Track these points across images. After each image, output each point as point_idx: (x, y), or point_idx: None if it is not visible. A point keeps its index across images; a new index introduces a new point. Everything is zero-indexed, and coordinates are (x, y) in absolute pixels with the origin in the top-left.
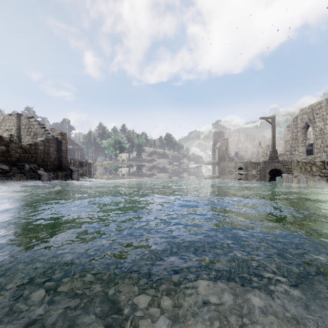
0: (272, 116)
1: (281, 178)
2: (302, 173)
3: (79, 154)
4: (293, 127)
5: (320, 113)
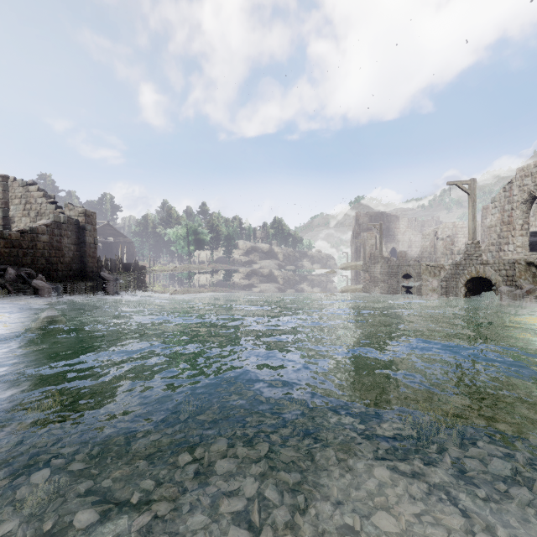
0: (471, 179)
1: (494, 295)
2: None
3: (125, 251)
4: (504, 202)
5: None
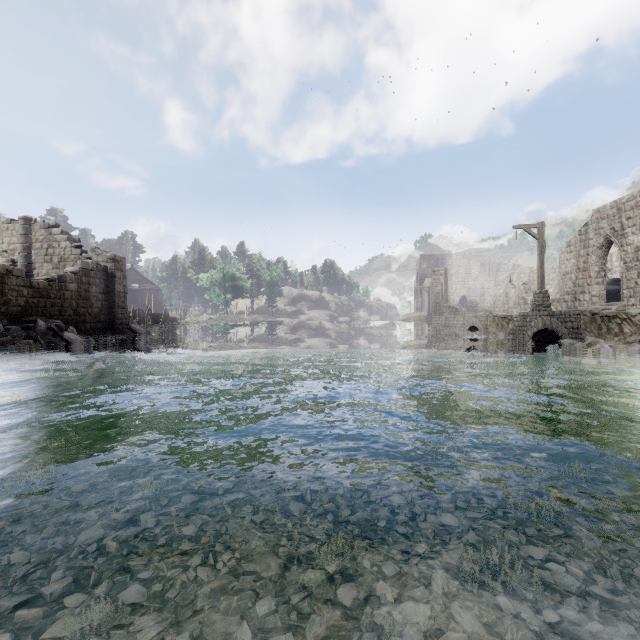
0: (539, 223)
1: (558, 348)
2: (602, 338)
3: (152, 299)
4: (579, 246)
5: (634, 216)
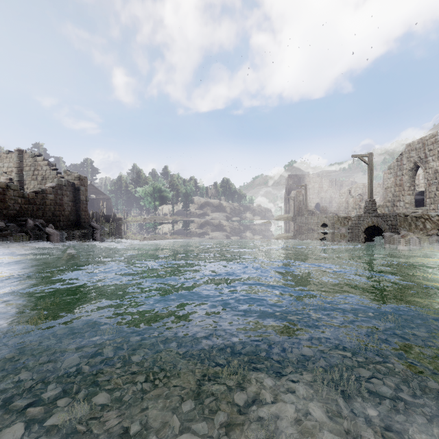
0: (369, 153)
1: (382, 239)
2: (412, 232)
3: (105, 205)
4: (396, 169)
5: (434, 148)
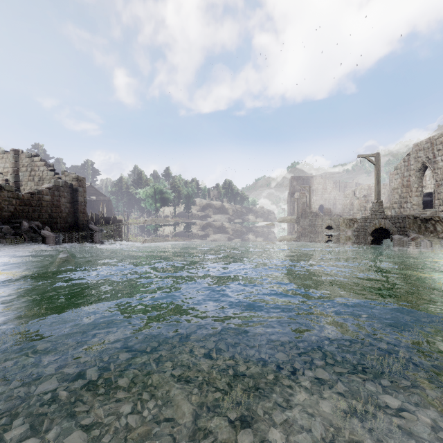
0: (376, 153)
1: (390, 241)
2: (422, 234)
3: (105, 207)
4: (403, 170)
5: None
